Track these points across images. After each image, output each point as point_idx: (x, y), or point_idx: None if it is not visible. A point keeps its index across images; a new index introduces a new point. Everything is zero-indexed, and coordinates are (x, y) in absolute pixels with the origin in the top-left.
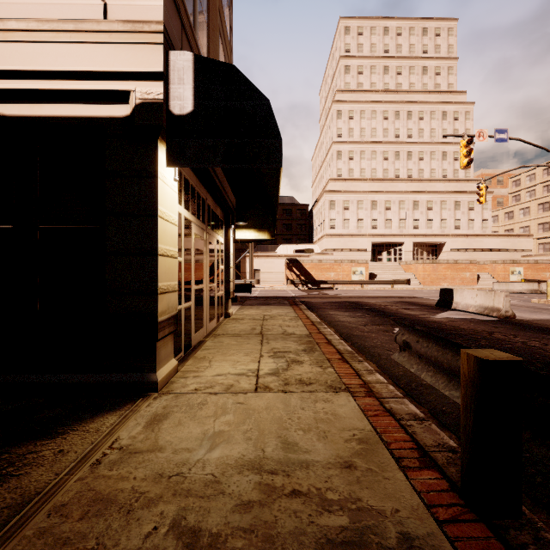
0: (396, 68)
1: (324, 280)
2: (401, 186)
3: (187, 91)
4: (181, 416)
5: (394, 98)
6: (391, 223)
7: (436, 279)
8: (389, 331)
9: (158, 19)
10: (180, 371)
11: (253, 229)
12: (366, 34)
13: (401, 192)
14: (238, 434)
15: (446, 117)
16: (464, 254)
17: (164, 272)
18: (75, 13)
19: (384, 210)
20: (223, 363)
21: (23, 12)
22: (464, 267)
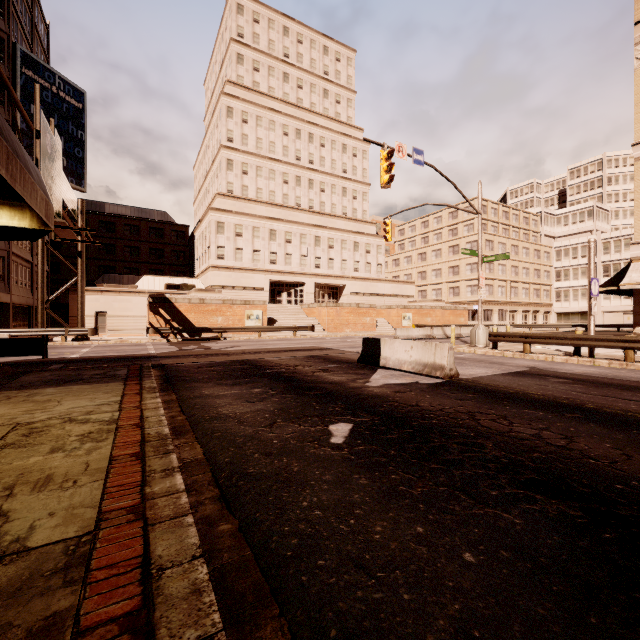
0: (297, 79)
1: (207, 327)
2: (303, 217)
3: None
4: None
5: (295, 113)
6: (292, 259)
7: (339, 325)
8: (323, 440)
9: None
10: None
11: None
12: (263, 25)
13: (303, 223)
14: None
15: (346, 150)
16: (362, 298)
17: None
18: None
19: (284, 243)
20: None
21: None
22: (365, 312)
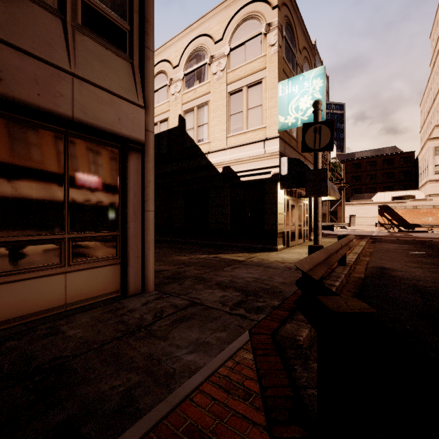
0: None
1: (416, 224)
2: None
3: (285, 168)
4: (283, 254)
5: None
6: None
7: None
8: (407, 252)
9: (278, 151)
10: (284, 250)
11: None
12: None
13: None
14: (296, 256)
15: None
16: None
17: (279, 219)
18: (258, 153)
19: None
20: (299, 250)
21: (246, 156)
22: None
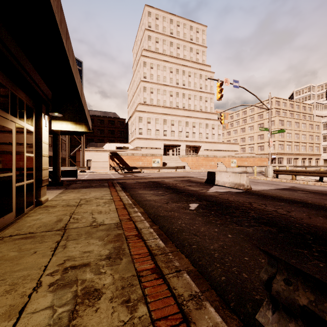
0: (177, 44)
1: (135, 167)
2: (179, 112)
3: None
4: None
5: (176, 61)
6: (174, 133)
7: (198, 166)
8: (187, 208)
9: None
10: None
11: (70, 121)
12: (160, 20)
13: (180, 115)
14: None
15: (201, 77)
16: (210, 152)
17: None
18: None
19: (170, 126)
20: None
21: None
22: (211, 159)
